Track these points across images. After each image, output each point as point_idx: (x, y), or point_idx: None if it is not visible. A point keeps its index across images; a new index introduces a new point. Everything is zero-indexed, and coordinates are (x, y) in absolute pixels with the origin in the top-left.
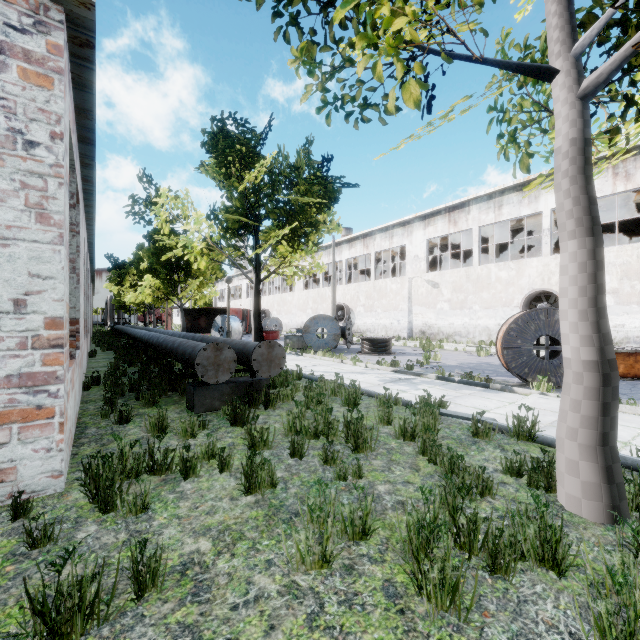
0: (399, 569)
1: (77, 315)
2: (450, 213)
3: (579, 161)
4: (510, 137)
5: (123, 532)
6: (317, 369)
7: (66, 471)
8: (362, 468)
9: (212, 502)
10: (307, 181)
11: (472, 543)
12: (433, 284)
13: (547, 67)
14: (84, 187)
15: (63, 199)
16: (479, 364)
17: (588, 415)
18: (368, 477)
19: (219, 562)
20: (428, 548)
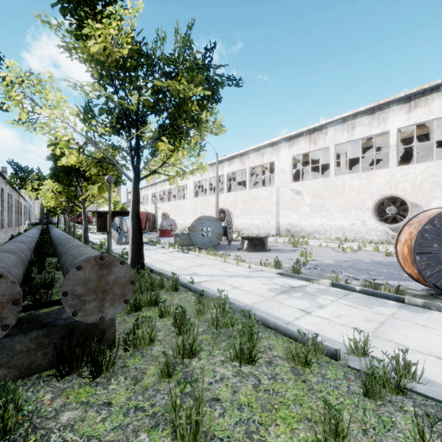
0: None
1: None
2: (310, 135)
3: None
4: None
5: None
6: (199, 271)
7: None
8: None
9: None
10: (188, 70)
11: None
12: (296, 192)
13: None
14: None
15: None
16: (354, 262)
17: None
18: None
19: None
20: None
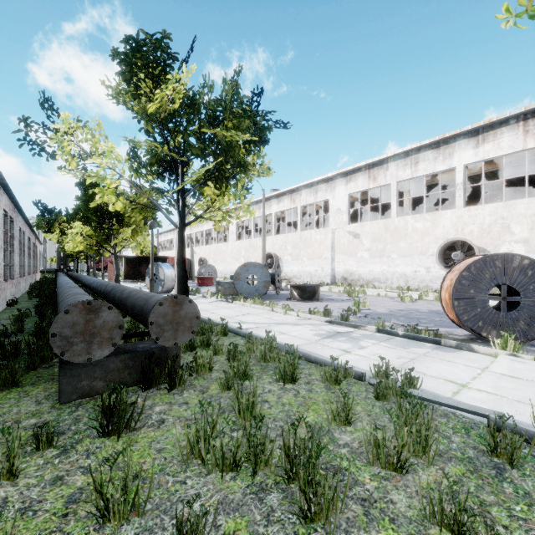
0: None
1: None
2: (370, 170)
3: None
4: None
5: None
6: (246, 319)
7: None
8: None
9: None
10: (235, 116)
11: None
12: (354, 235)
13: None
14: None
15: None
16: (409, 311)
17: None
18: None
19: None
20: None
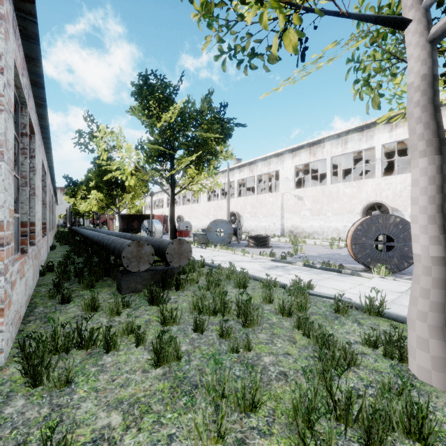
0: (285, 443)
1: (33, 219)
2: (310, 147)
3: (429, 93)
4: (364, 82)
5: (46, 406)
6: (216, 259)
7: (9, 347)
8: (251, 342)
9: (127, 375)
10: (209, 121)
11: (347, 416)
12: (298, 197)
13: (401, 17)
14: (40, 123)
15: (3, 123)
16: (332, 255)
17: (436, 301)
18: (255, 349)
19: (126, 438)
20: (310, 422)
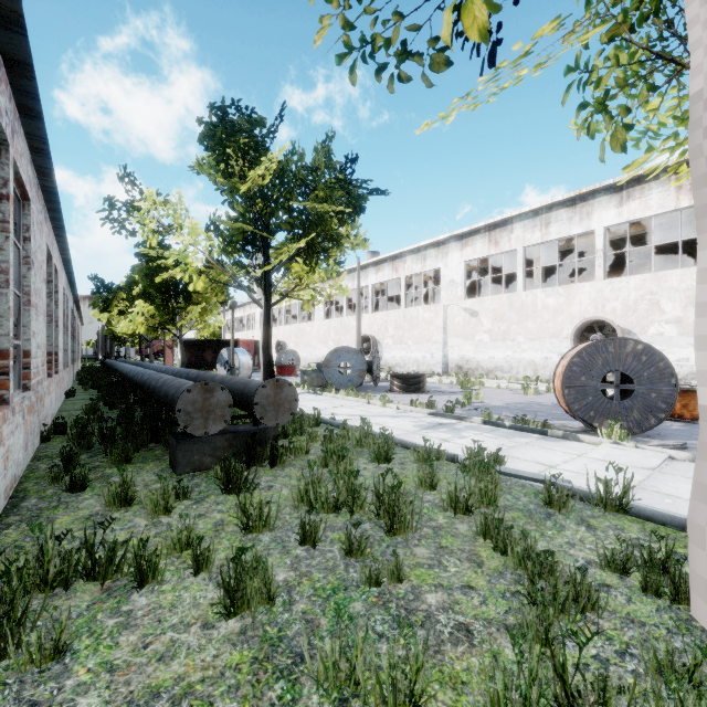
0: None
1: (27, 346)
2: (490, 232)
3: None
4: (598, 105)
5: (8, 706)
6: (339, 411)
7: None
8: (402, 567)
9: (172, 633)
10: (327, 185)
11: None
12: (471, 312)
13: None
14: (42, 183)
15: None
16: (529, 404)
17: None
18: (411, 578)
19: None
20: None
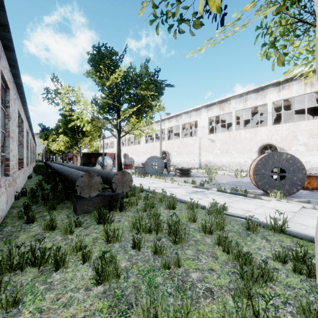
0: None
1: (8, 156)
2: (220, 104)
3: None
4: (271, 44)
5: None
6: (152, 185)
7: None
8: (180, 260)
9: (71, 293)
10: (146, 82)
11: None
12: (211, 140)
13: None
14: (15, 81)
15: None
16: (238, 182)
17: None
18: (184, 265)
19: None
20: None
